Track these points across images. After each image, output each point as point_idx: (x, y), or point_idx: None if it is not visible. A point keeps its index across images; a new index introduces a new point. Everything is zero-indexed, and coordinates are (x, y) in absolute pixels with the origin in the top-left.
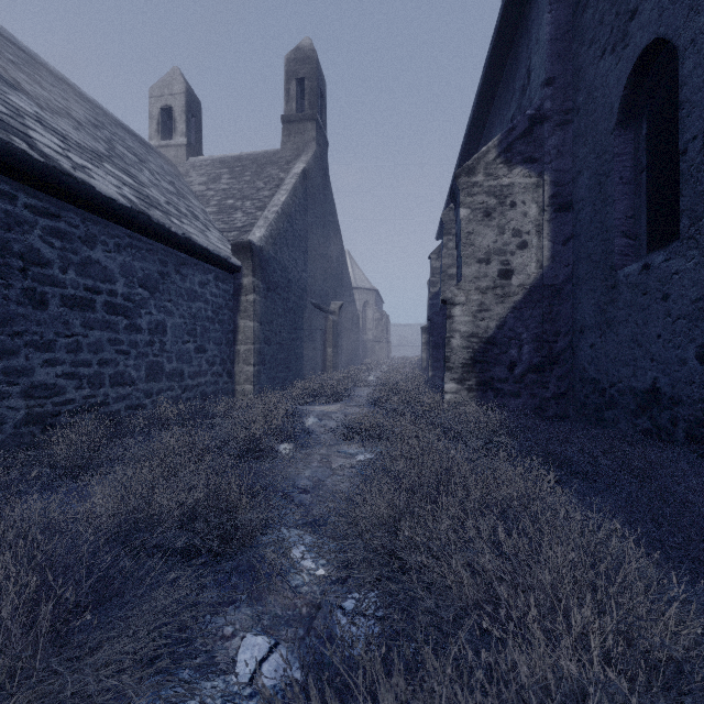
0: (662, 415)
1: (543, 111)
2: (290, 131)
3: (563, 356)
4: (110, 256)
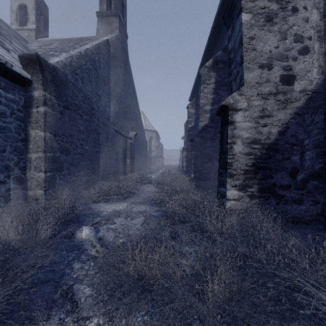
0: None
1: None
2: (102, 22)
3: None
4: None
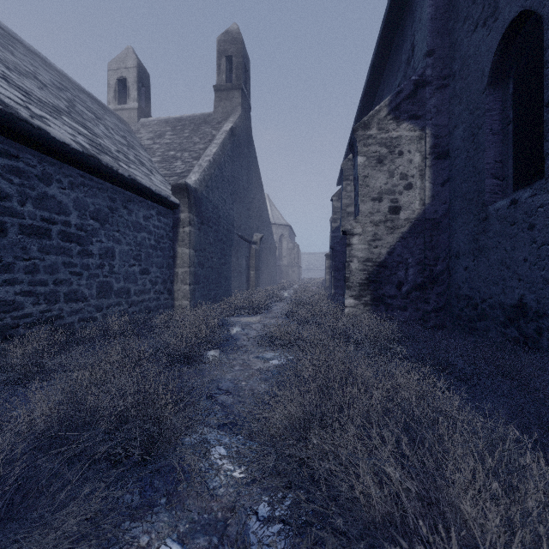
0: (528, 326)
1: (425, 77)
2: (221, 98)
3: (442, 277)
4: (65, 193)
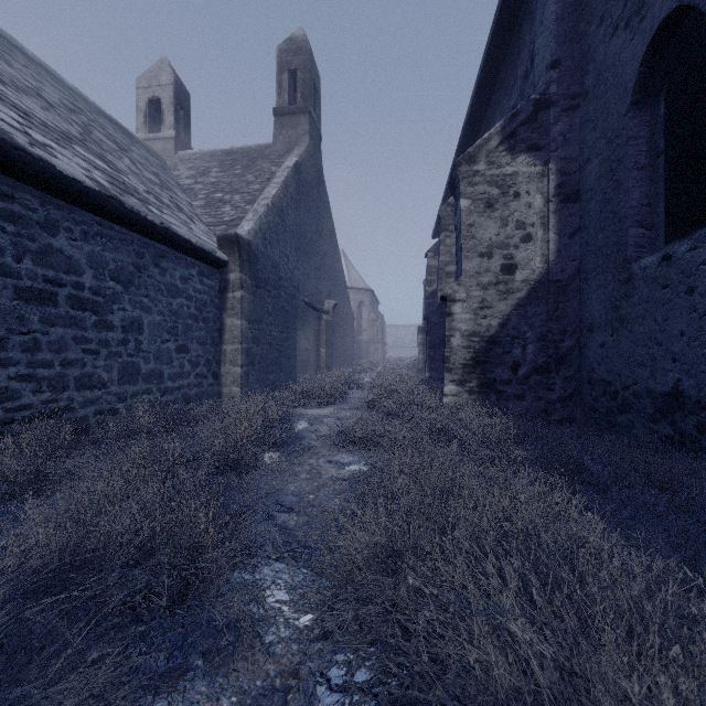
0: (686, 420)
1: (549, 96)
2: (283, 124)
3: (570, 357)
4: (76, 245)
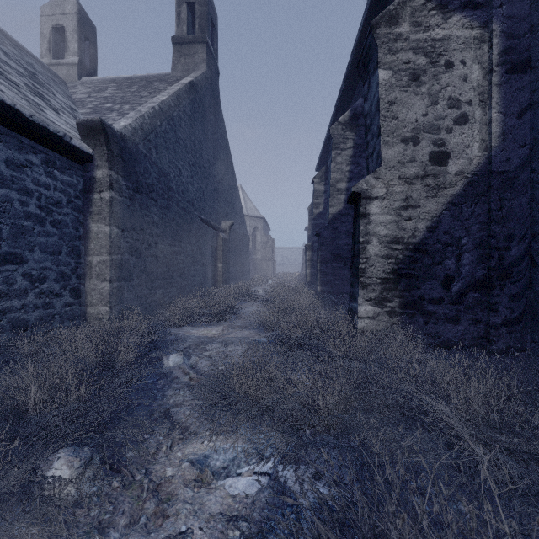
0: None
1: None
2: (181, 52)
3: (518, 268)
4: None
